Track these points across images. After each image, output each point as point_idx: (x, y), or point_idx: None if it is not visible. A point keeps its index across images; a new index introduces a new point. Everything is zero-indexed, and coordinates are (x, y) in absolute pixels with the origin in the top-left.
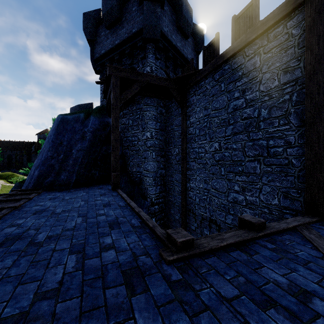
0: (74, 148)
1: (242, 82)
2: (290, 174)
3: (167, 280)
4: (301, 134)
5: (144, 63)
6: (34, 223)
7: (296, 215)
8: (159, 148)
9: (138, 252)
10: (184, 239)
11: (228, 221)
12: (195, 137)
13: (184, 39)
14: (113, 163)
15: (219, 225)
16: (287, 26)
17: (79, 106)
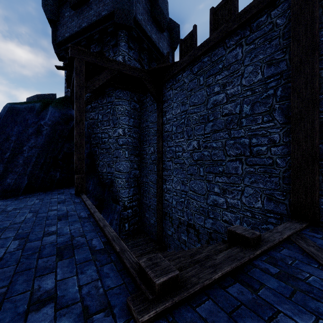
0: (25, 144)
1: (223, 76)
2: (274, 175)
3: None
4: (286, 132)
5: (116, 52)
6: None
7: (281, 219)
8: (133, 146)
9: (94, 304)
10: (165, 277)
11: (207, 225)
12: (171, 135)
13: (159, 32)
14: (76, 163)
15: (198, 229)
16: (271, 15)
17: (38, 96)
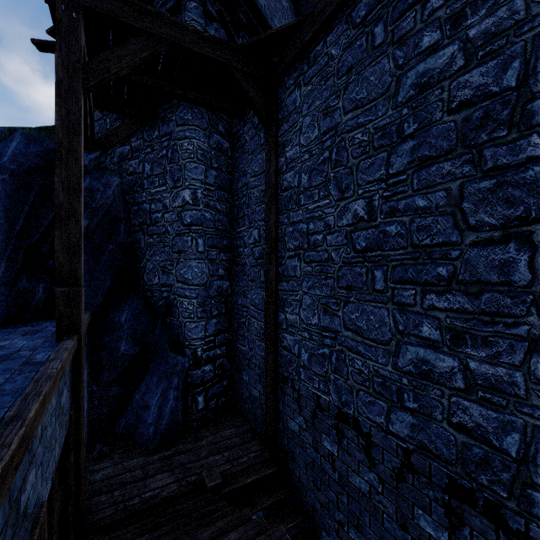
0: None
1: None
2: None
3: None
4: None
5: None
6: None
7: None
8: (216, 229)
9: None
10: None
11: (397, 429)
12: (298, 194)
13: None
14: (58, 258)
15: (368, 434)
16: None
17: None
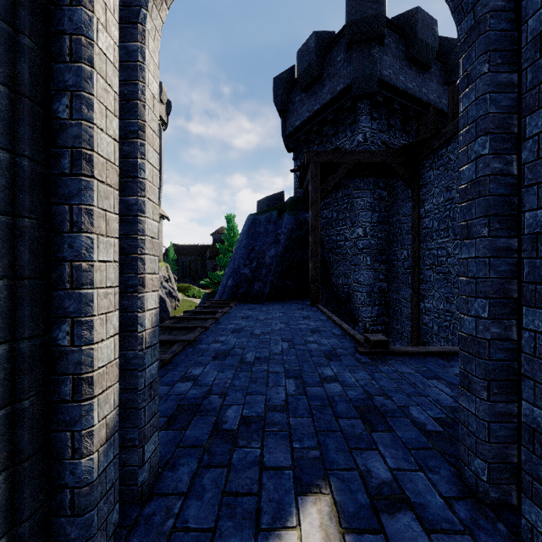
0: (267, 254)
1: None
2: None
3: (357, 360)
4: None
5: (354, 130)
6: (246, 324)
7: None
8: (377, 249)
9: (337, 347)
10: (378, 339)
11: None
12: (432, 233)
13: (421, 73)
14: (311, 272)
15: None
16: None
17: (267, 198)
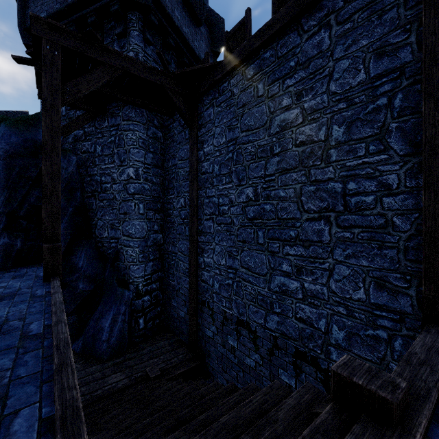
0: None
1: (297, 79)
2: (389, 245)
3: None
4: (412, 169)
5: (123, 45)
6: None
7: (402, 323)
8: (152, 196)
9: None
10: None
11: (270, 325)
12: (212, 178)
13: (194, 25)
14: (44, 223)
15: (254, 331)
16: None
17: None
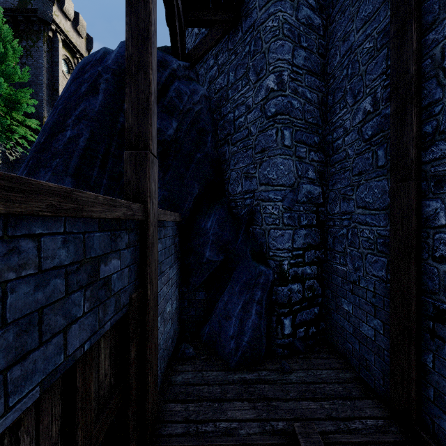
0: (71, 114)
1: None
2: None
3: None
4: None
5: None
6: None
7: None
8: (305, 121)
9: None
10: None
11: None
12: None
13: None
14: (128, 119)
15: None
16: None
17: None
